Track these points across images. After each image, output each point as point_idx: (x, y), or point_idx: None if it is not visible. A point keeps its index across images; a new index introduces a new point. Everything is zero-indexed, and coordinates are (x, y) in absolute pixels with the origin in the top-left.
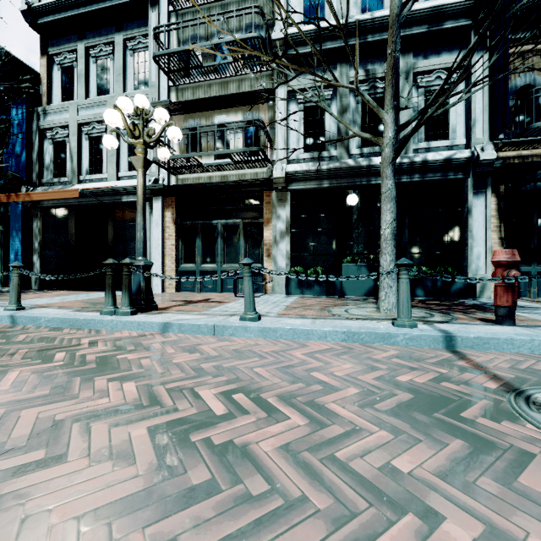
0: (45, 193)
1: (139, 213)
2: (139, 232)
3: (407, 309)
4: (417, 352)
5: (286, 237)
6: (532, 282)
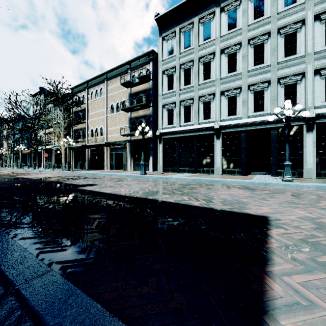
0: (27, 151)
1: (20, 157)
2: (20, 159)
3: (28, 167)
4: (22, 170)
5: (54, 158)
6: (77, 166)
